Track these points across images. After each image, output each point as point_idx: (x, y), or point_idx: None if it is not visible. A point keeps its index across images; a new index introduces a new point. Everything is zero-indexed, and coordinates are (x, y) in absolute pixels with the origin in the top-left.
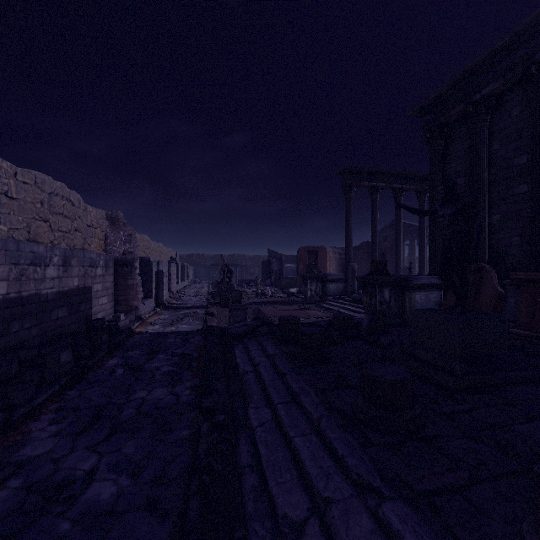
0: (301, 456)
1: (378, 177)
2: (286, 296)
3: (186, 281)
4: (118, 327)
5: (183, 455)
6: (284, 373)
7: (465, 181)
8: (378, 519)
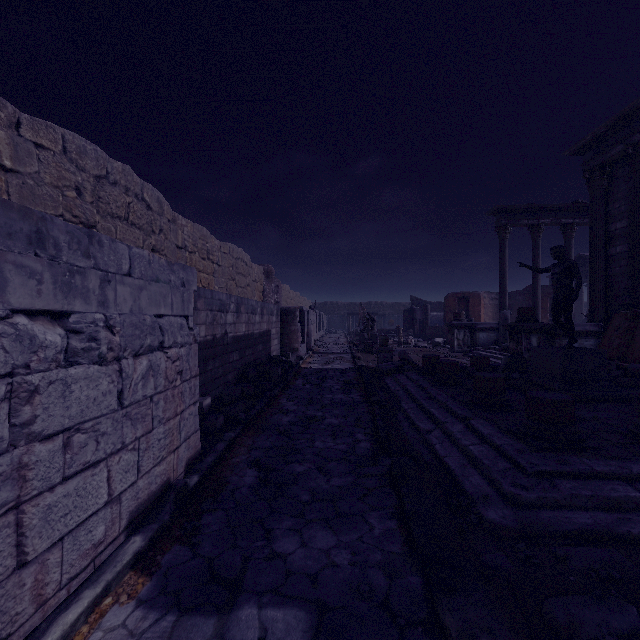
0: (433, 413)
1: (540, 213)
2: (431, 346)
3: (321, 331)
4: (291, 362)
5: (366, 416)
6: (425, 387)
7: (629, 223)
8: (467, 425)
